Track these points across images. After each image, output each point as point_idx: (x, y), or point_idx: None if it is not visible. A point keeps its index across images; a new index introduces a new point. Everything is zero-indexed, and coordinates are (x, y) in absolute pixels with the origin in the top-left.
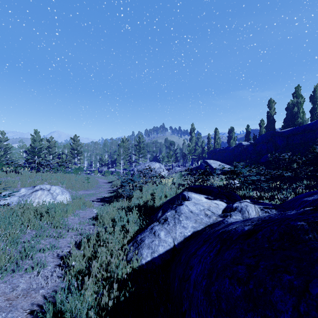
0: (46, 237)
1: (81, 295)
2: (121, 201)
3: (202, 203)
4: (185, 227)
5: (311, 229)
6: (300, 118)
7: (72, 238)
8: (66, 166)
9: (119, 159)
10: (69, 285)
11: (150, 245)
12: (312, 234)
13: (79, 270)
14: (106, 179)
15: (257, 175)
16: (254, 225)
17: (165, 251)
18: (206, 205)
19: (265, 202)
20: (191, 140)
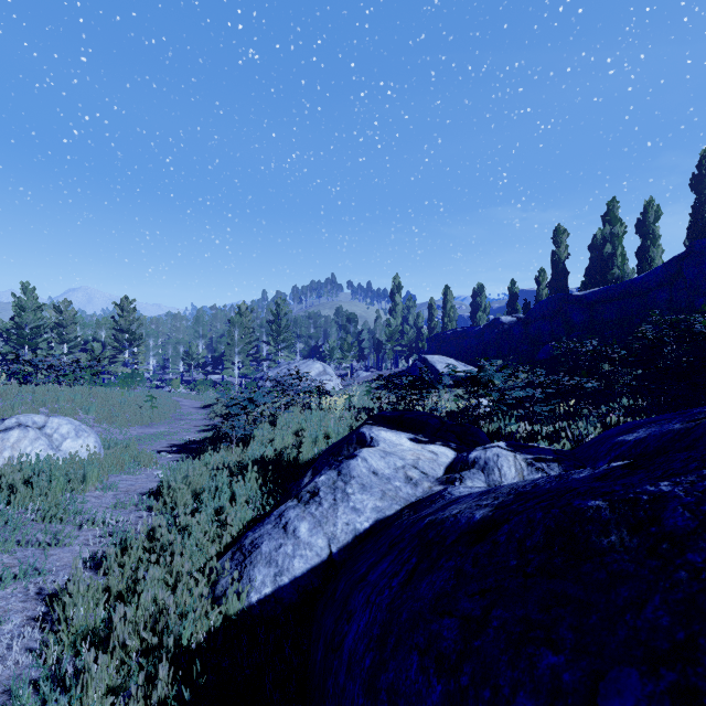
0: (18, 547)
1: (73, 700)
2: (226, 450)
3: (401, 453)
4: (358, 511)
5: (616, 520)
6: (618, 266)
7: (89, 544)
8: (103, 369)
9: (230, 353)
10: (53, 672)
11: (273, 557)
12: (617, 533)
13: (87, 630)
14: (198, 399)
15: (531, 387)
16: (497, 506)
17: (307, 569)
18: (411, 457)
19: (539, 446)
20: (392, 312)
